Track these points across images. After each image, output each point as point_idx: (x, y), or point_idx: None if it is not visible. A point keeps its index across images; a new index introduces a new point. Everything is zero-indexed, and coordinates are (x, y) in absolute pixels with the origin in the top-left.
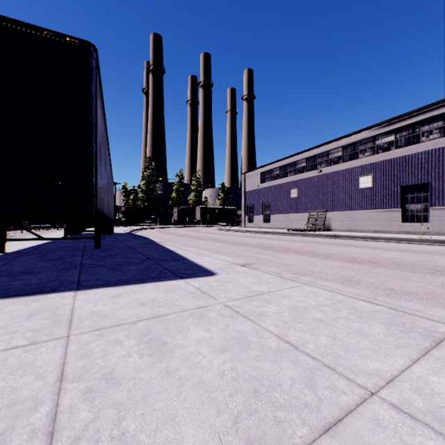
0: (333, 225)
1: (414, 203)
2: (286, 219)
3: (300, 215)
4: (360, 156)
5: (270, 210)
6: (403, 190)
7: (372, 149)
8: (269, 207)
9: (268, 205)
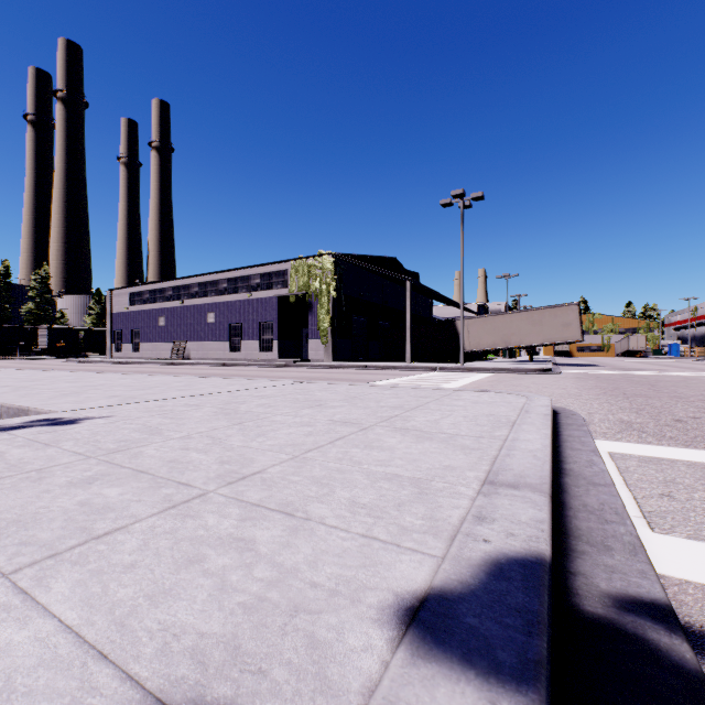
0: (192, 355)
1: (237, 337)
2: (155, 348)
3: (167, 344)
4: (210, 295)
5: (141, 338)
6: (232, 327)
7: (216, 291)
8: (140, 334)
9: (139, 332)
